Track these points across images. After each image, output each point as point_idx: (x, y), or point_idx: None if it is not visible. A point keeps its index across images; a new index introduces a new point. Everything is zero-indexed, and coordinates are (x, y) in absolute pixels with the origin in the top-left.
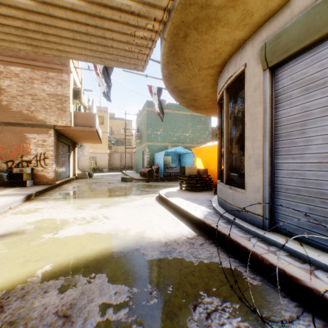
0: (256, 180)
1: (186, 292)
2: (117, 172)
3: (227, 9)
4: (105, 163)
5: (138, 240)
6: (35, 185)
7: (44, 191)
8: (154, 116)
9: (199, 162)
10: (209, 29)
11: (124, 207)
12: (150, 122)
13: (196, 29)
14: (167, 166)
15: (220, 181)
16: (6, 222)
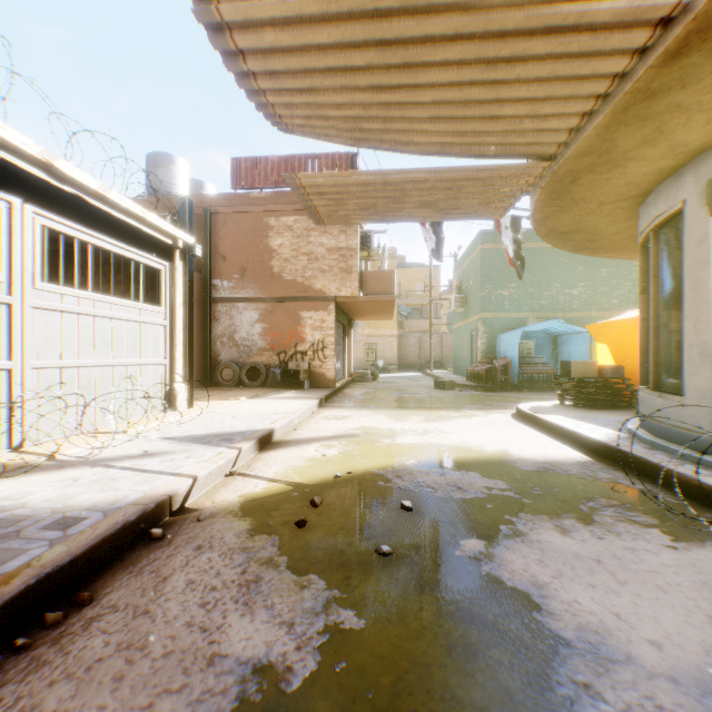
0: (699, 381)
1: (576, 494)
2: (414, 373)
3: (640, 149)
4: (393, 355)
5: (503, 455)
6: (311, 388)
7: (329, 396)
8: (495, 260)
9: (603, 353)
10: (613, 168)
11: (462, 423)
12: (488, 273)
13: (590, 172)
14: (527, 360)
15: (643, 387)
16: (326, 425)
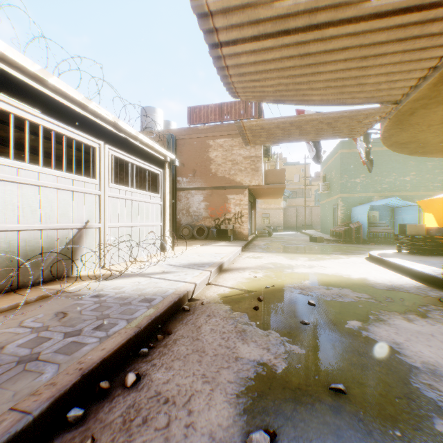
0: None
1: (414, 302)
2: (293, 232)
3: None
4: (280, 221)
5: (363, 280)
6: (234, 240)
7: (246, 245)
8: (350, 159)
9: (429, 219)
10: (438, 105)
11: (333, 262)
12: (345, 168)
13: (422, 108)
14: (373, 224)
15: None
16: (250, 261)
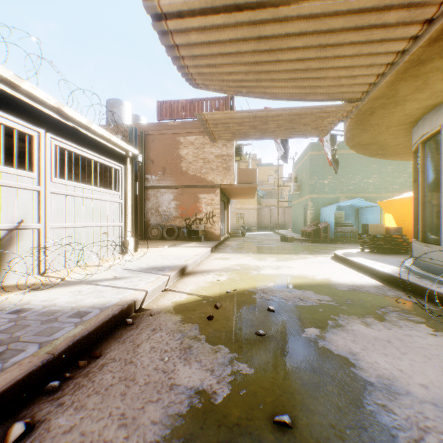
0: None
1: (373, 304)
2: (267, 232)
3: (413, 94)
4: (254, 221)
5: (327, 281)
6: (205, 240)
7: (217, 246)
8: (319, 161)
9: (389, 219)
10: (396, 106)
11: (300, 262)
12: (315, 169)
13: (382, 108)
14: (339, 224)
15: (415, 240)
16: (217, 263)
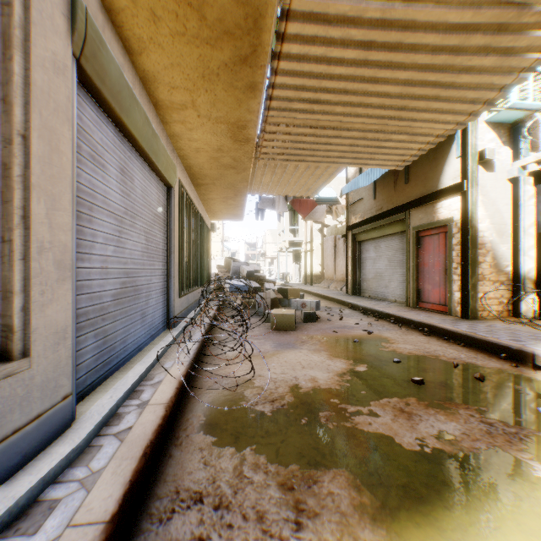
0: (62, 311)
1: (287, 415)
2: None
3: None
4: None
5: None
6: None
7: None
8: None
9: None
10: None
11: None
12: None
13: None
14: None
15: None
16: None
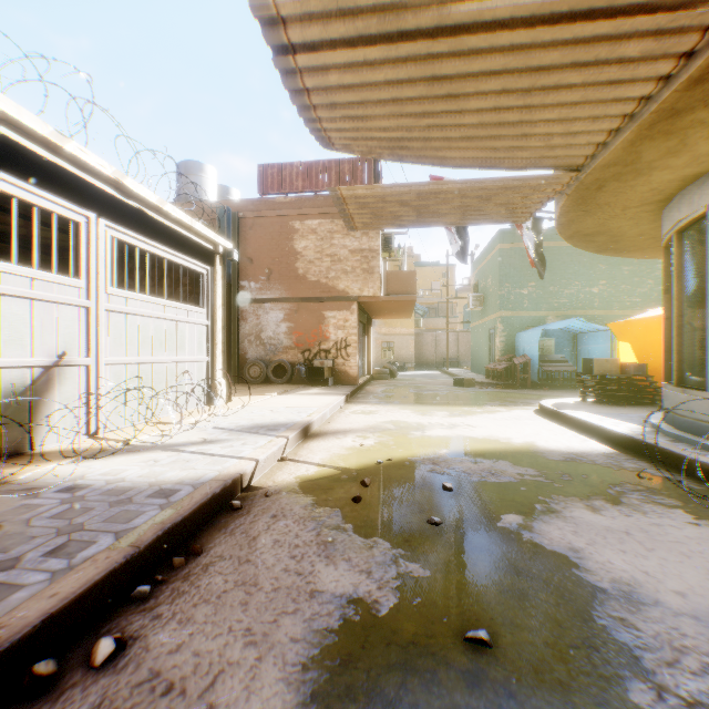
0: None
1: (603, 480)
2: (431, 371)
3: (664, 159)
4: (409, 353)
5: (530, 447)
6: (334, 384)
7: (353, 393)
8: (514, 259)
9: (625, 351)
10: (638, 176)
11: (486, 418)
12: (507, 272)
13: (615, 180)
14: (547, 358)
15: (666, 383)
16: (357, 419)
